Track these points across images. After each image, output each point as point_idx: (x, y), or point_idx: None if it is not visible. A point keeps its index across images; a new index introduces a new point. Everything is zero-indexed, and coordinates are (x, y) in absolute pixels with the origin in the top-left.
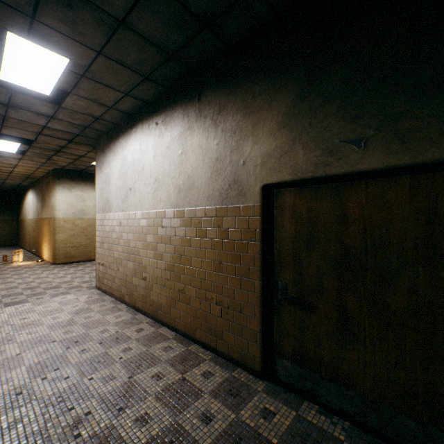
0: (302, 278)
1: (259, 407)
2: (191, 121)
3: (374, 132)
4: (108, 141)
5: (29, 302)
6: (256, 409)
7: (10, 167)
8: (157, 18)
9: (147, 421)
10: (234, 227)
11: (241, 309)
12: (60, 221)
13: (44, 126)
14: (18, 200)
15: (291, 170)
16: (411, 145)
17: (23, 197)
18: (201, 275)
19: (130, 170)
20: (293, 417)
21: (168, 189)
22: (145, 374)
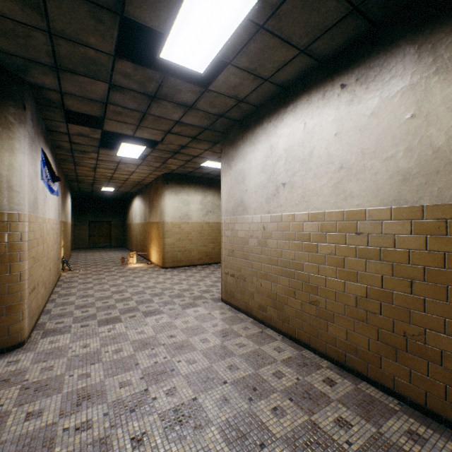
0: None
1: None
2: (446, 57)
3: None
4: (242, 130)
5: (164, 313)
6: None
7: (127, 174)
8: None
9: None
10: None
11: None
12: (168, 225)
13: (176, 122)
14: (124, 207)
15: None
16: None
17: (129, 203)
18: None
19: (282, 160)
20: None
21: (372, 177)
22: None
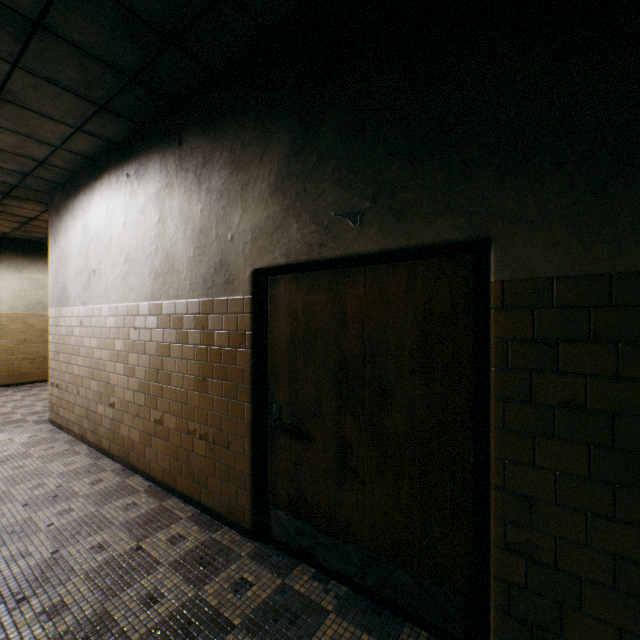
0: (299, 398)
1: (233, 578)
2: (171, 175)
3: (370, 205)
4: (65, 197)
5: None
6: (228, 581)
7: None
8: (93, 23)
9: (58, 613)
10: (221, 328)
11: (229, 444)
12: (0, 319)
13: None
14: None
15: (284, 250)
16: (406, 223)
17: None
18: (182, 397)
19: (93, 243)
20: (275, 587)
21: (142, 273)
22: (80, 546)
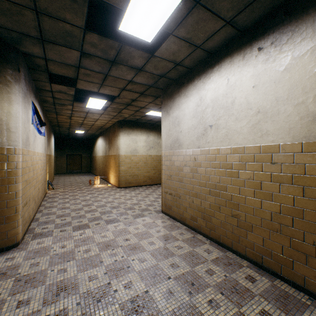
0: None
1: None
2: None
3: None
4: (177, 87)
5: (121, 222)
6: None
7: (93, 121)
8: None
9: None
10: None
11: None
12: (122, 157)
13: (129, 81)
14: (91, 144)
15: None
16: None
17: (94, 142)
18: None
19: (209, 107)
20: None
21: (285, 119)
22: None
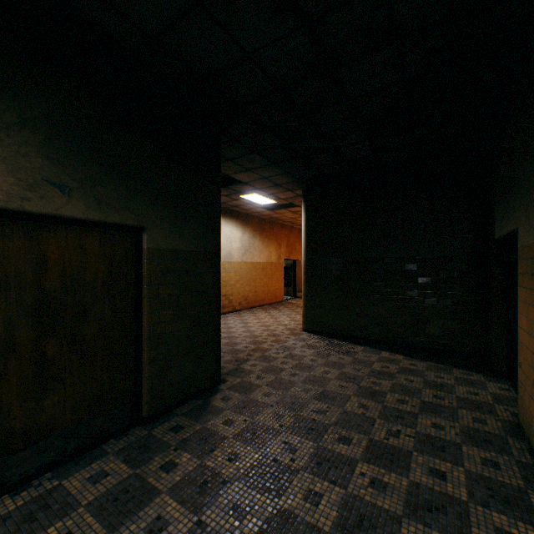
0: None
1: None
2: None
3: (79, 186)
4: None
5: None
6: None
7: None
8: None
9: None
10: None
11: None
12: None
13: None
14: None
15: None
16: (105, 207)
17: None
18: None
19: None
20: None
21: None
22: None
